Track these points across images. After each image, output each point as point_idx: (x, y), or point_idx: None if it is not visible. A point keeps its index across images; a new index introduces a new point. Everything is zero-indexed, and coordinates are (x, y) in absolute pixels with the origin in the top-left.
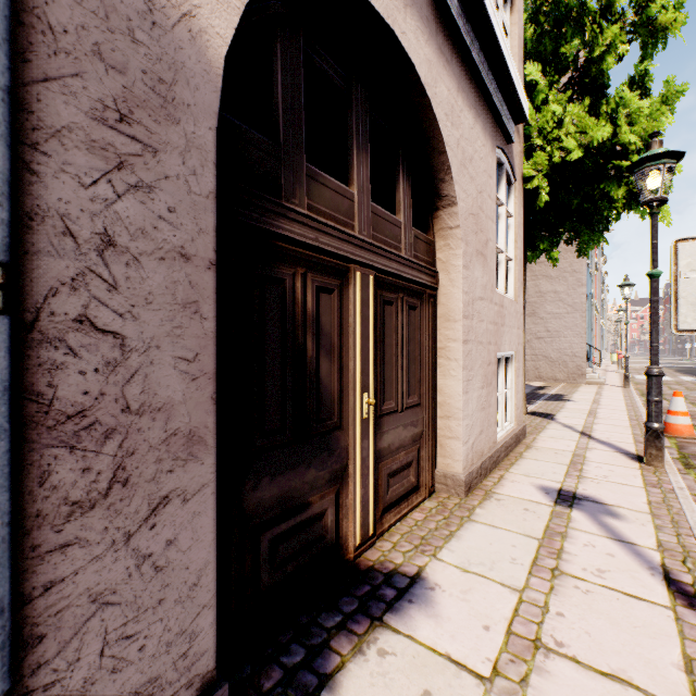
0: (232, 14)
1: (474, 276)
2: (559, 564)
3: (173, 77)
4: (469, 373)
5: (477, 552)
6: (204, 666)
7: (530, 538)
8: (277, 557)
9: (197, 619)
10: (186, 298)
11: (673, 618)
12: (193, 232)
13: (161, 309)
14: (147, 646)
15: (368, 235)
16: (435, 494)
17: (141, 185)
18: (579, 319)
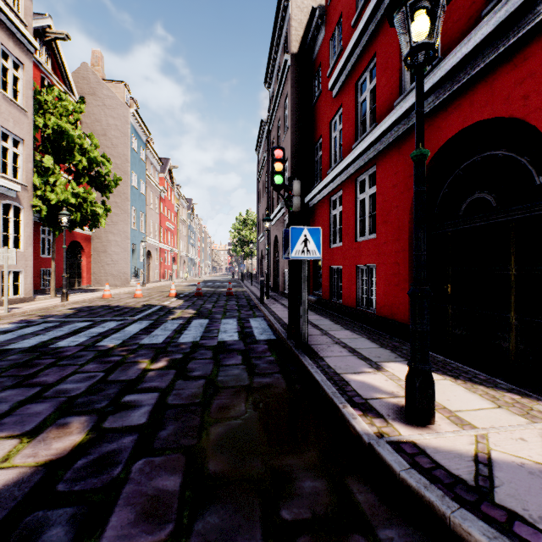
0: None
1: None
2: None
3: None
4: None
5: None
6: None
7: None
8: None
9: None
10: None
11: None
12: None
13: None
14: None
15: None
16: None
17: None
18: (127, 255)
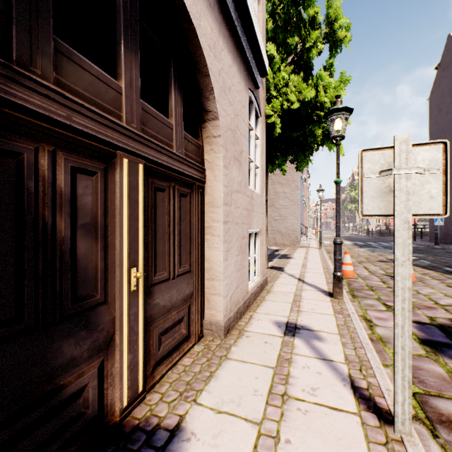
0: None
1: (232, 175)
2: (287, 389)
3: None
4: (228, 245)
5: (230, 390)
6: None
7: (268, 368)
8: None
9: None
10: None
11: (360, 423)
12: None
13: None
14: None
15: (137, 127)
16: (203, 338)
17: None
18: (296, 209)
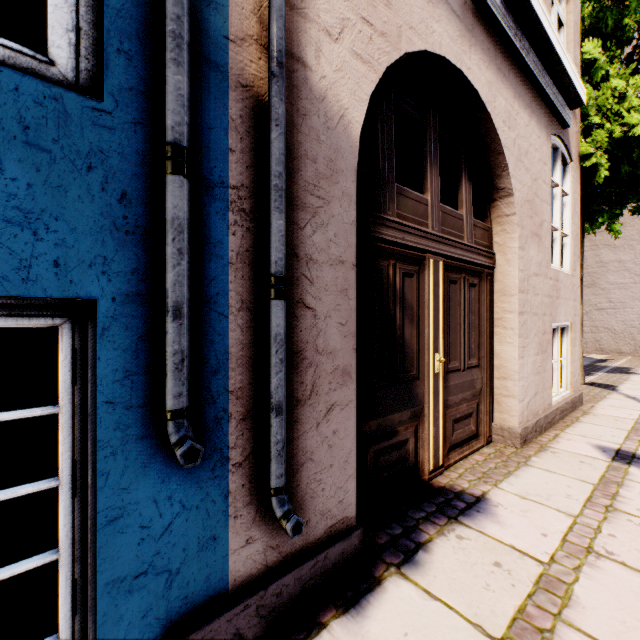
0: (363, 106)
1: (529, 255)
2: (613, 503)
3: (336, 156)
4: (524, 341)
5: (534, 487)
6: (350, 513)
7: (584, 483)
8: (378, 465)
9: (346, 482)
10: (341, 287)
11: None
12: (344, 247)
13: (331, 294)
14: (325, 489)
15: (438, 230)
16: (492, 443)
17: (323, 223)
18: None
